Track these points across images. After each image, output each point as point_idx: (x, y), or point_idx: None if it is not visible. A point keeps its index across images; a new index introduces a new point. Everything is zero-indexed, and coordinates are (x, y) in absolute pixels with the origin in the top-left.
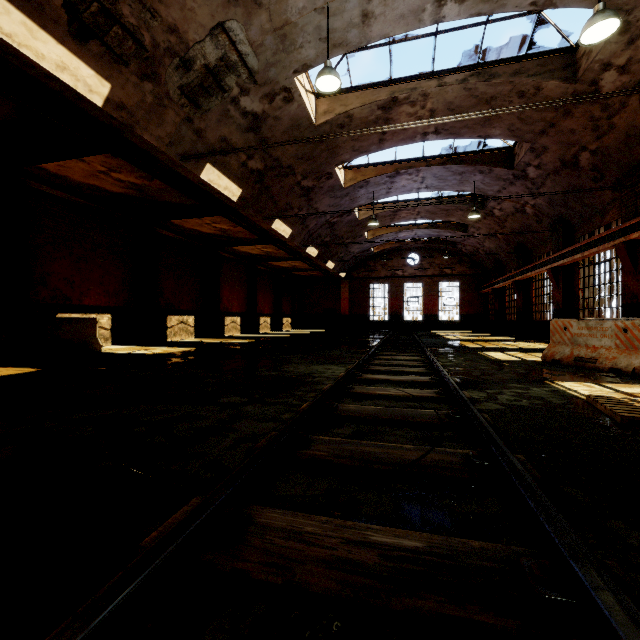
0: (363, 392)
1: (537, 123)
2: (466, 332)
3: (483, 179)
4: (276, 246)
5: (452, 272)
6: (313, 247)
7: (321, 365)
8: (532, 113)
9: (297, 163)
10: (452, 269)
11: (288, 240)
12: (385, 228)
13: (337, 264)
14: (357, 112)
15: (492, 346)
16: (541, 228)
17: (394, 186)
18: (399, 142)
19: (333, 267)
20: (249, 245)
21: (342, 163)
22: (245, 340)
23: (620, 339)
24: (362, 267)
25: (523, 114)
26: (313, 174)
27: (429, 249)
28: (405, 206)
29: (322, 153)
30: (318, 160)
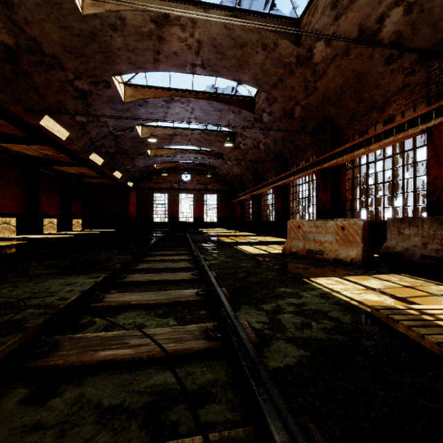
0: (67, 362)
1: (272, 76)
2: (222, 229)
3: (235, 118)
4: (54, 148)
5: (213, 188)
6: (97, 155)
7: (65, 277)
8: (270, 67)
9: (65, 56)
10: (213, 186)
11: (66, 143)
12: (165, 149)
13: (124, 174)
14: (129, 16)
15: (242, 240)
16: (268, 160)
17: (170, 111)
18: (172, 67)
19: (121, 177)
20: (21, 144)
21: (119, 74)
22: (9, 242)
23: (339, 235)
24: (147, 180)
25: (264, 66)
26: (88, 77)
27: (197, 170)
28: (179, 132)
29: (95, 54)
30: (92, 61)
